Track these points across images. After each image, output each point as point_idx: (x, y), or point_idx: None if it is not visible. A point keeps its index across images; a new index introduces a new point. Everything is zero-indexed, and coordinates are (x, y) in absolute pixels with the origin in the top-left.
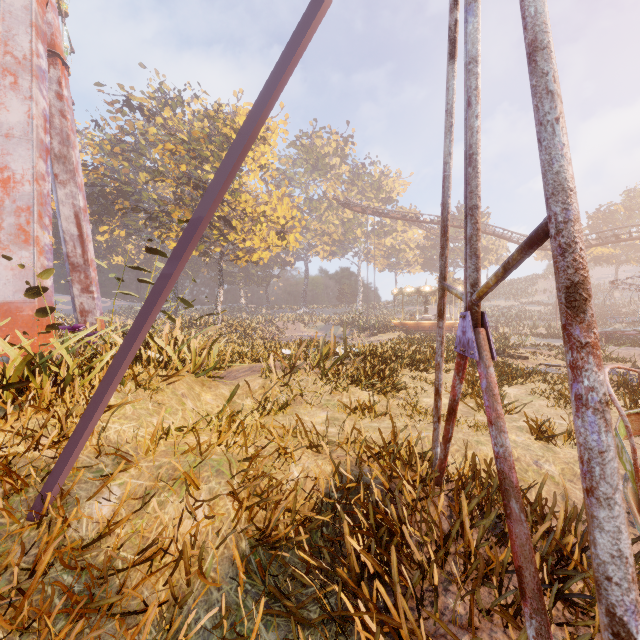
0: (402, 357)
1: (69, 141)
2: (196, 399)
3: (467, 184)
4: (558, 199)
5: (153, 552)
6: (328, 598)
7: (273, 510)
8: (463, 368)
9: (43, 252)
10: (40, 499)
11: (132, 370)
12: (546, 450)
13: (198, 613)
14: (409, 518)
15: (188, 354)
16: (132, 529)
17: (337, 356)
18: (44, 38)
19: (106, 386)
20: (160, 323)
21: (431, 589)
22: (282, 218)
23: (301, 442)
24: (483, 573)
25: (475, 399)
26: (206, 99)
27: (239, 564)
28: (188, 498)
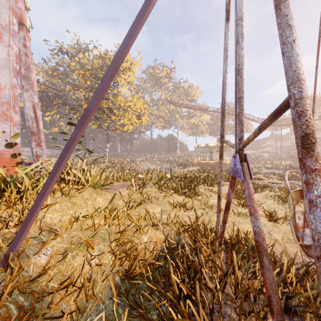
0: (199, 179)
1: (30, 68)
2: (93, 200)
3: (236, 85)
4: (295, 85)
5: (68, 283)
6: (162, 307)
7: (133, 259)
8: (234, 184)
9: (15, 125)
10: (7, 255)
11: (59, 186)
12: (274, 226)
13: (92, 316)
14: (205, 263)
15: (90, 177)
16: (57, 270)
17: (167, 178)
18: (16, 15)
19: (42, 194)
20: (77, 162)
21: (217, 303)
22: (139, 109)
23: (148, 223)
24: (245, 294)
25: (237, 200)
26: (100, 48)
27: (114, 290)
28: (87, 254)
